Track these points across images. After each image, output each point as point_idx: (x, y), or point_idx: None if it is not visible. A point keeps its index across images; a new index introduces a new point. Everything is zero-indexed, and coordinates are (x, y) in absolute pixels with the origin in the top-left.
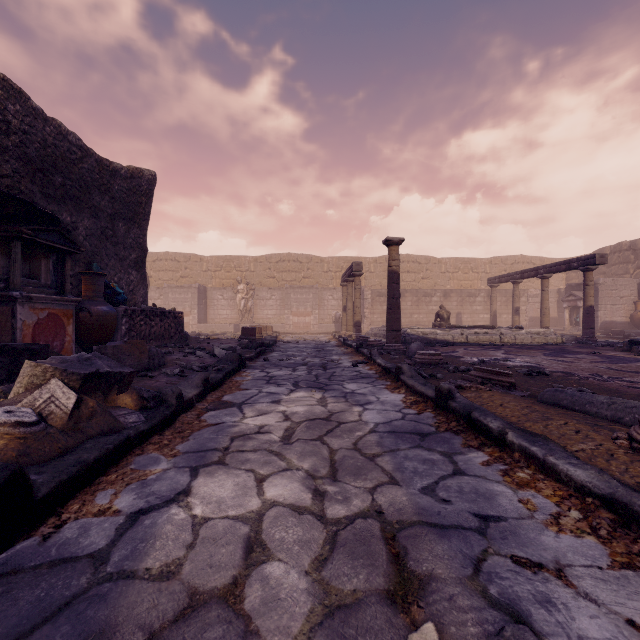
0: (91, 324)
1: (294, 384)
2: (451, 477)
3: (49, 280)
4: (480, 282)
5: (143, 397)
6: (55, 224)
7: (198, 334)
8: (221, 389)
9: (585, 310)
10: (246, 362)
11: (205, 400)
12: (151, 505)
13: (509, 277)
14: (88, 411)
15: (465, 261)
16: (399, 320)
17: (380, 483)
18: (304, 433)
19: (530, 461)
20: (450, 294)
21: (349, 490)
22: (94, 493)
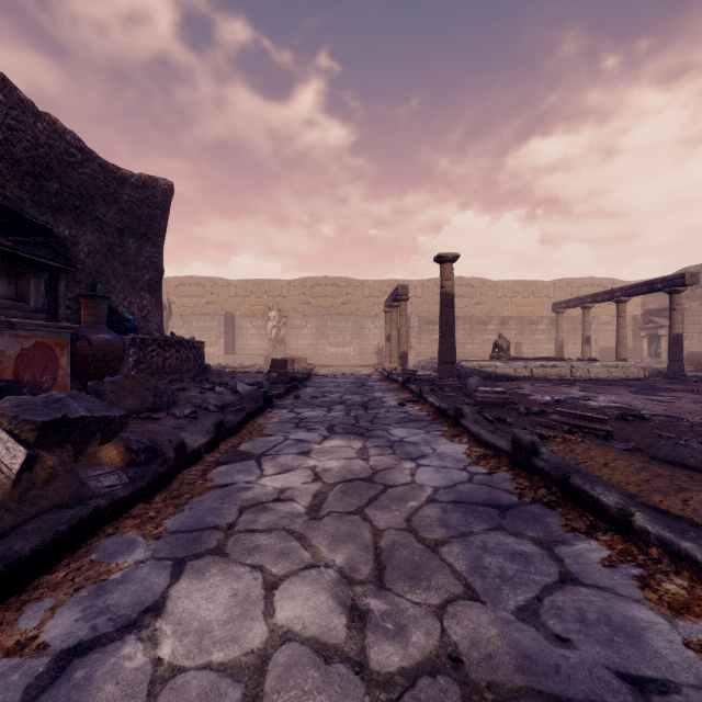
0: (91, 355)
1: (328, 428)
2: (560, 588)
3: (40, 303)
4: (542, 308)
5: (131, 449)
6: (47, 237)
7: (223, 367)
8: (239, 435)
9: (671, 339)
10: (273, 400)
11: (217, 450)
12: (97, 635)
13: (578, 301)
14: (45, 473)
15: (525, 284)
16: (454, 351)
17: (451, 596)
18: (338, 502)
19: (681, 564)
20: (508, 321)
21: (404, 610)
22: (22, 607)
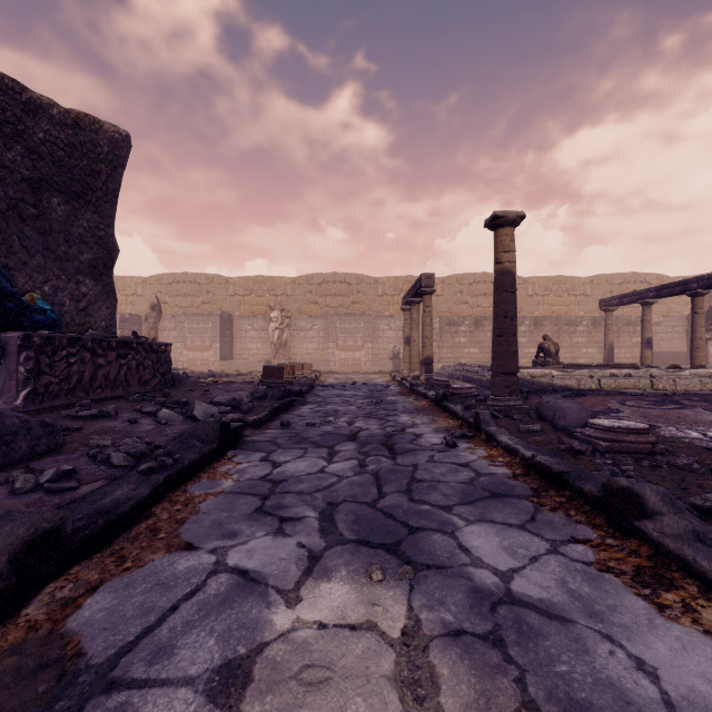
0: None
1: (324, 514)
2: None
3: None
4: (578, 307)
5: None
6: None
7: (211, 374)
8: (119, 545)
9: None
10: (245, 432)
11: (3, 629)
12: None
13: (636, 296)
14: None
15: (559, 281)
16: (516, 355)
17: None
18: None
19: None
20: (542, 322)
21: None
22: None
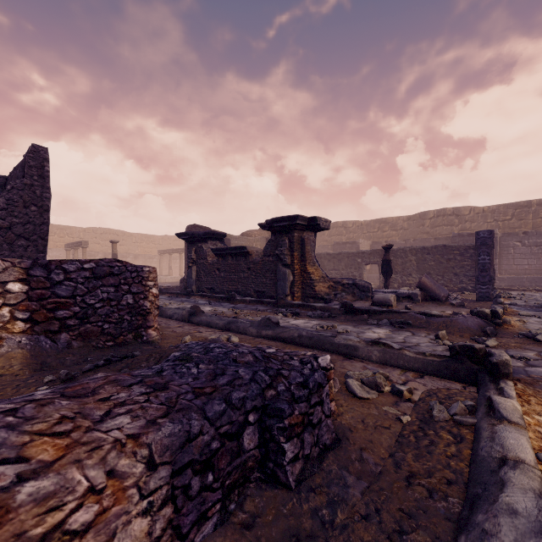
0: None
1: None
2: None
3: None
4: (157, 250)
5: None
6: None
7: None
8: None
9: None
10: None
11: None
12: None
13: (168, 251)
14: None
15: (148, 236)
16: None
17: None
18: None
19: None
20: (138, 257)
21: None
22: None
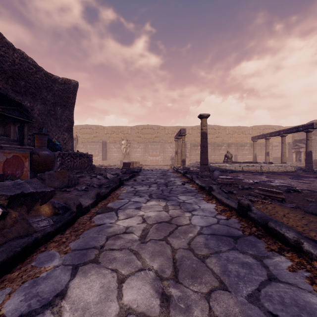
0: (39, 161)
1: (149, 195)
2: (269, 284)
3: (15, 137)
4: (246, 139)
5: (55, 207)
6: (19, 106)
7: (101, 166)
8: (107, 199)
9: (307, 153)
10: (124, 182)
11: (97, 206)
12: (30, 310)
13: (263, 136)
14: (12, 220)
15: (238, 128)
16: (207, 159)
17: (213, 288)
18: (154, 234)
19: None
20: (231, 145)
21: (189, 296)
22: None
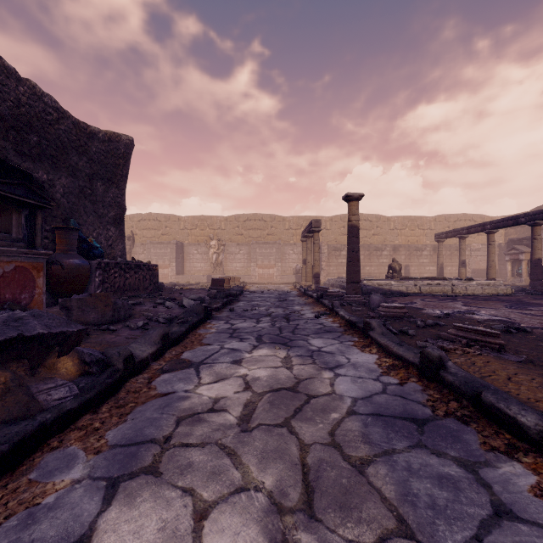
0: (63, 276)
1: (257, 338)
2: (497, 525)
3: (21, 234)
4: (425, 238)
5: (85, 361)
6: (27, 180)
7: (174, 284)
8: (182, 344)
9: (533, 263)
10: (212, 313)
11: (163, 358)
12: None
13: (456, 232)
14: None
15: (412, 219)
16: (359, 272)
17: (384, 532)
18: (267, 413)
19: None
20: (399, 248)
21: None
22: None
